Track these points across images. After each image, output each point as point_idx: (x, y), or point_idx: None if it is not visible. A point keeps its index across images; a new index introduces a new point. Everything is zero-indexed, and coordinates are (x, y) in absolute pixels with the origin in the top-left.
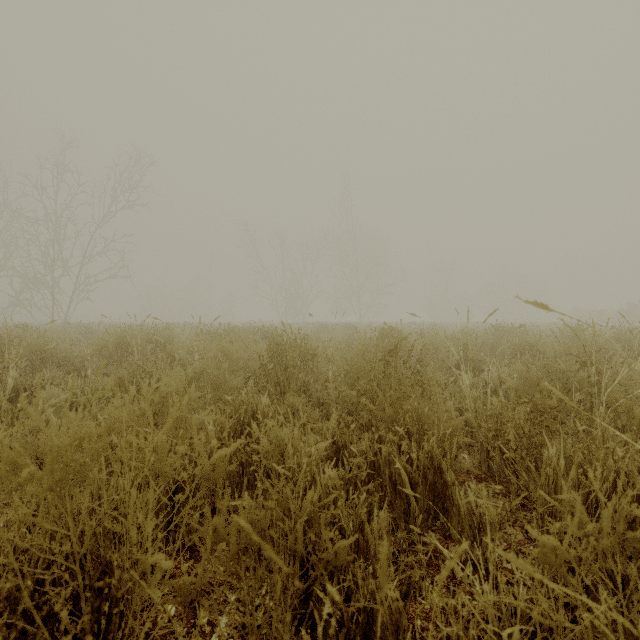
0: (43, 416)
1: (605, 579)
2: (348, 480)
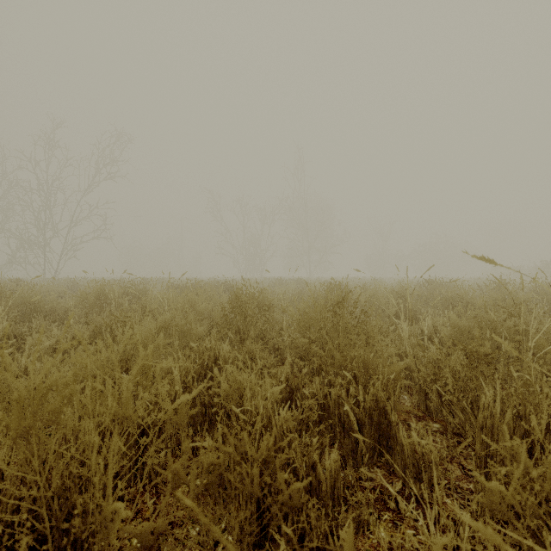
0: (28, 361)
1: (550, 524)
2: (301, 421)
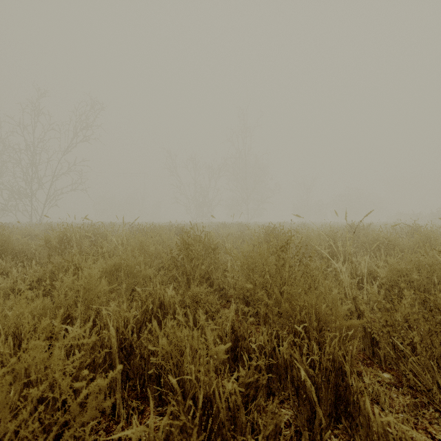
0: None
1: None
2: (249, 384)
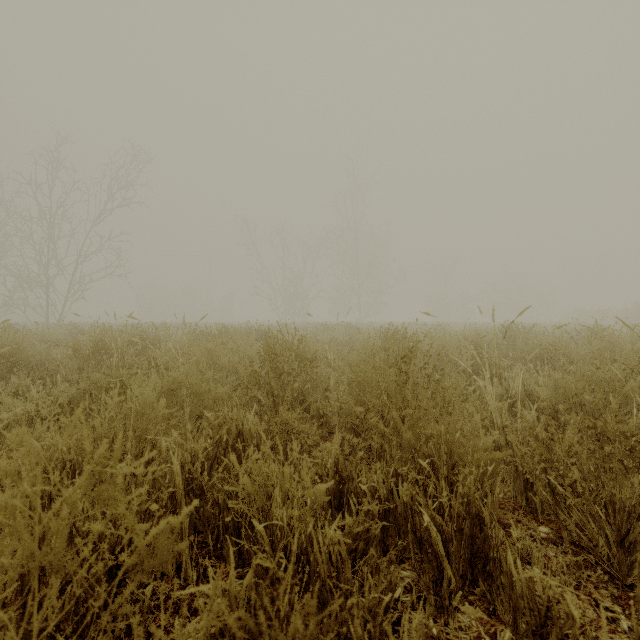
0: None
1: None
2: (357, 535)
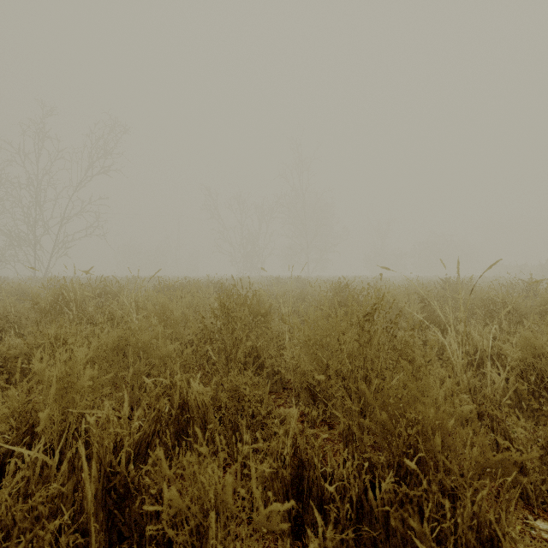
0: None
1: None
2: None
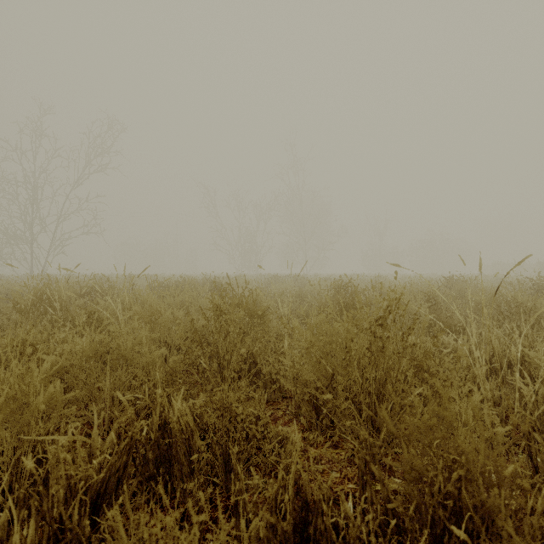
0: None
1: None
2: None
